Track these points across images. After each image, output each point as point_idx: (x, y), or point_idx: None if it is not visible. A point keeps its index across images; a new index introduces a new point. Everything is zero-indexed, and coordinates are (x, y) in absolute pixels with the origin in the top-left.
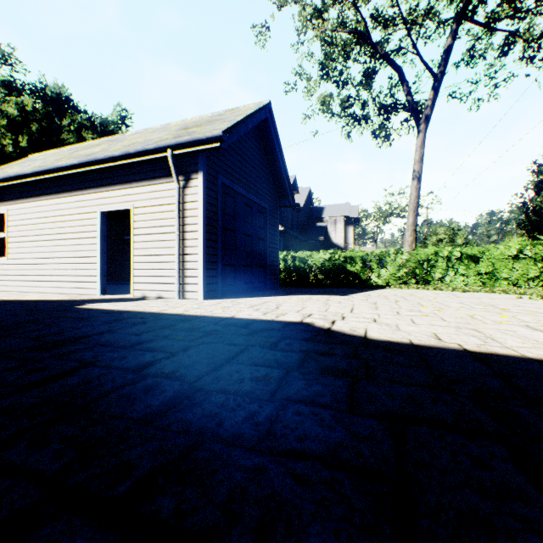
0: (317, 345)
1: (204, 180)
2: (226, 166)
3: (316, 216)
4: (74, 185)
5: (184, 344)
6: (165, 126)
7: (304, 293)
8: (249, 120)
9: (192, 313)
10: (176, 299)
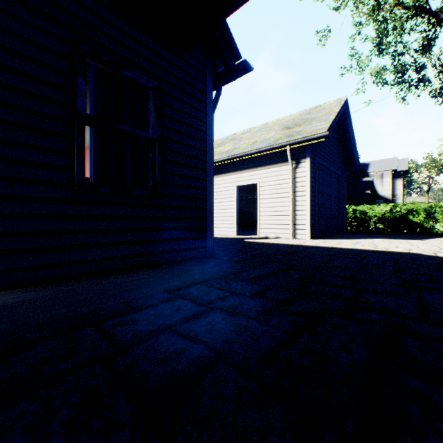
0: (440, 261)
1: (310, 162)
2: (318, 150)
3: (361, 172)
4: (219, 171)
5: (356, 257)
6: (265, 125)
7: (378, 238)
8: (337, 116)
9: (322, 245)
10: (290, 238)
